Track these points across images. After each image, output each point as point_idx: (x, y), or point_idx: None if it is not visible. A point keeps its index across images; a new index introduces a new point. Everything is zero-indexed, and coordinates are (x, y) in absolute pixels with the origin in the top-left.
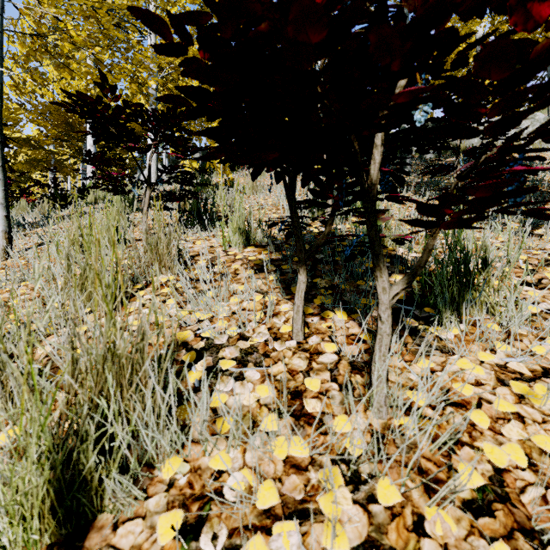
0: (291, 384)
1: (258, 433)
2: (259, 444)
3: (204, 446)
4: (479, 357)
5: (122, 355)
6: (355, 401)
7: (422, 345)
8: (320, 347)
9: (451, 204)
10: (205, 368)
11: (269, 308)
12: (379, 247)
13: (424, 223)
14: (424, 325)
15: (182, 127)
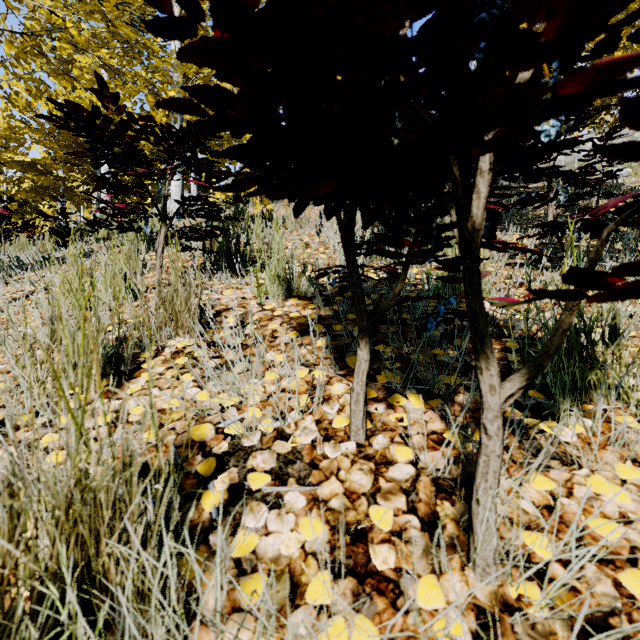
0: (350, 516)
1: (302, 608)
2: (305, 634)
3: (219, 639)
4: (619, 472)
5: (98, 487)
6: (446, 550)
7: (538, 459)
8: (389, 453)
9: (630, 272)
10: (228, 487)
11: (317, 393)
12: (485, 325)
13: (562, 293)
14: (532, 418)
15: (207, 147)
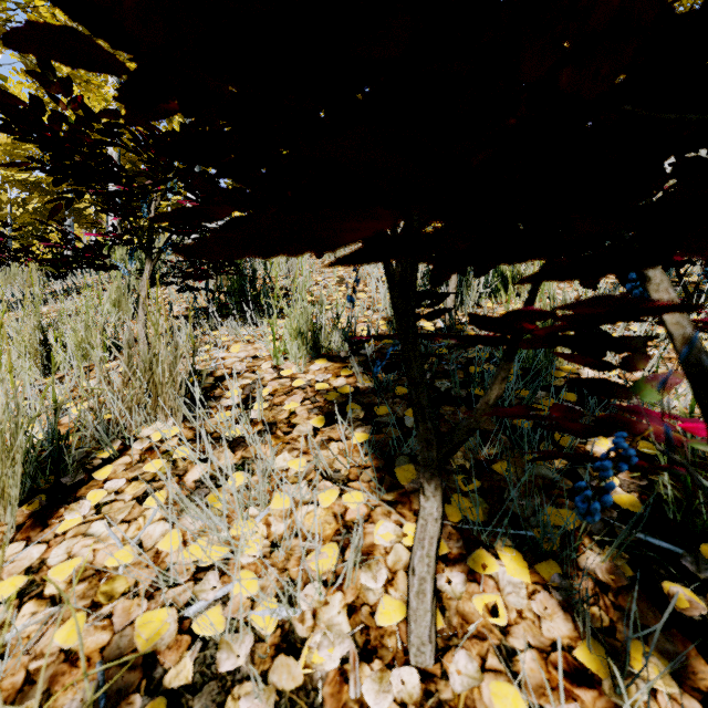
0: None
1: None
2: None
3: None
4: None
5: None
6: None
7: None
8: (480, 701)
9: None
10: None
11: (351, 558)
12: None
13: None
14: None
15: None
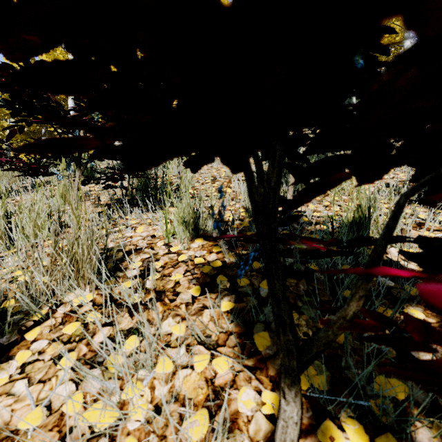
0: None
1: None
2: None
3: None
4: None
5: None
6: None
7: None
8: None
9: None
10: None
11: (218, 438)
12: None
13: None
14: None
15: None
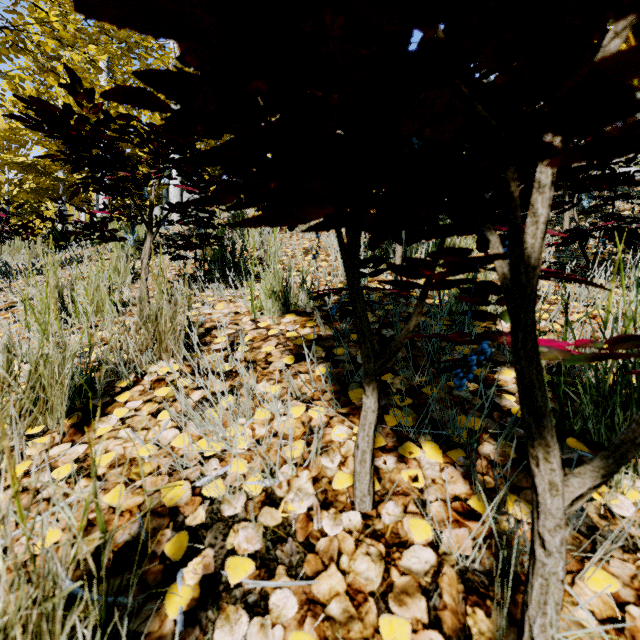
0: (355, 632)
1: None
2: None
3: None
4: None
5: (7, 622)
6: None
7: (598, 553)
8: (402, 529)
9: None
10: (200, 579)
11: (314, 445)
12: (544, 400)
13: None
14: None
15: (197, 149)
